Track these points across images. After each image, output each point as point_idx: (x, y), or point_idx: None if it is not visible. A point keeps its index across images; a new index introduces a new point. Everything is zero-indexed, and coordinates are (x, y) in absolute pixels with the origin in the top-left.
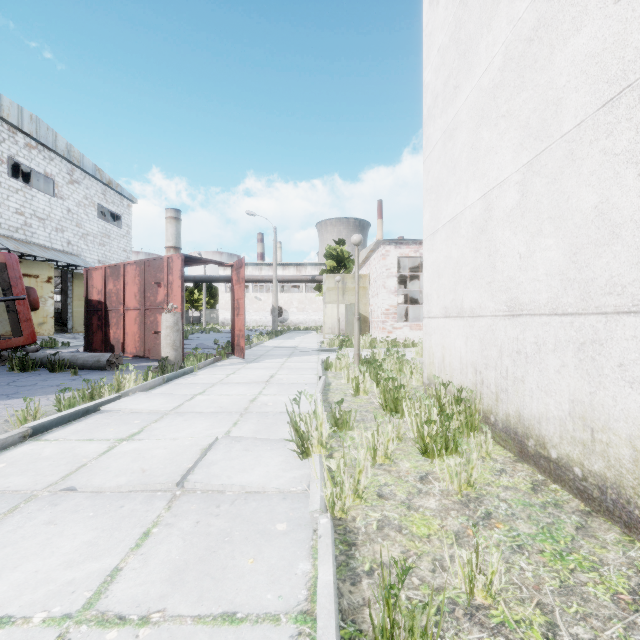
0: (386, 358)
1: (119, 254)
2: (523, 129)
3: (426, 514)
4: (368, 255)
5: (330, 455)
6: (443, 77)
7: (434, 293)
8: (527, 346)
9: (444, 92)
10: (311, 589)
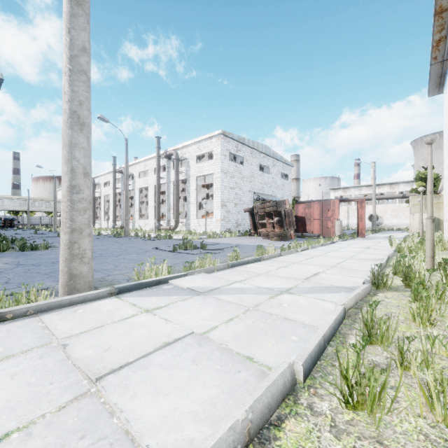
0: None
1: (287, 193)
2: None
3: None
4: None
5: None
6: (445, 149)
7: (444, 214)
8: None
9: (445, 153)
10: None
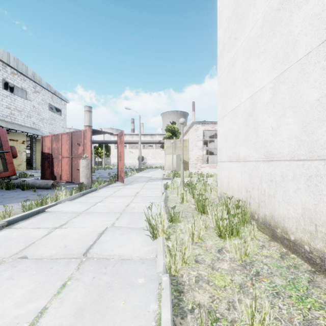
0: (197, 183)
1: (60, 129)
2: (274, 58)
3: (222, 272)
4: (188, 129)
5: (168, 237)
6: (228, 34)
7: (223, 149)
8: (276, 177)
9: (229, 42)
10: (157, 321)
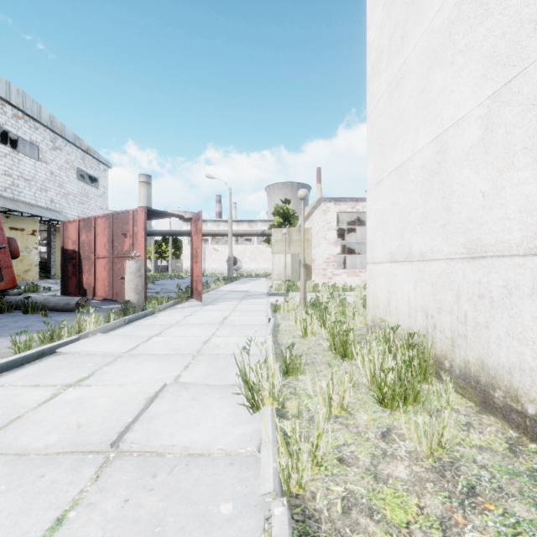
0: (330, 301)
1: (96, 211)
2: (487, 59)
3: (398, 488)
4: (311, 211)
5: (282, 404)
6: (389, 31)
7: (379, 239)
8: (493, 290)
9: (390, 45)
10: None
